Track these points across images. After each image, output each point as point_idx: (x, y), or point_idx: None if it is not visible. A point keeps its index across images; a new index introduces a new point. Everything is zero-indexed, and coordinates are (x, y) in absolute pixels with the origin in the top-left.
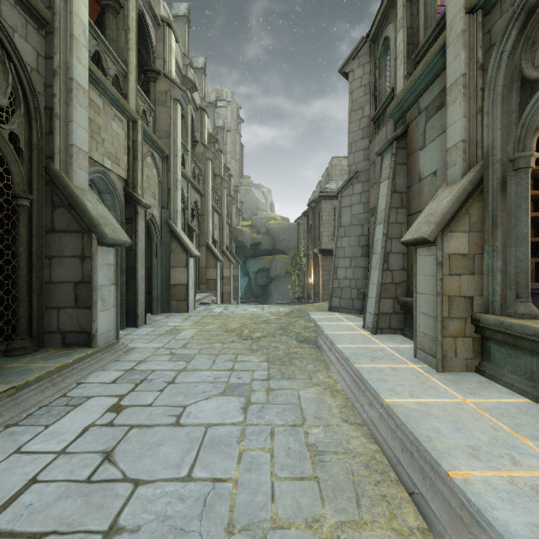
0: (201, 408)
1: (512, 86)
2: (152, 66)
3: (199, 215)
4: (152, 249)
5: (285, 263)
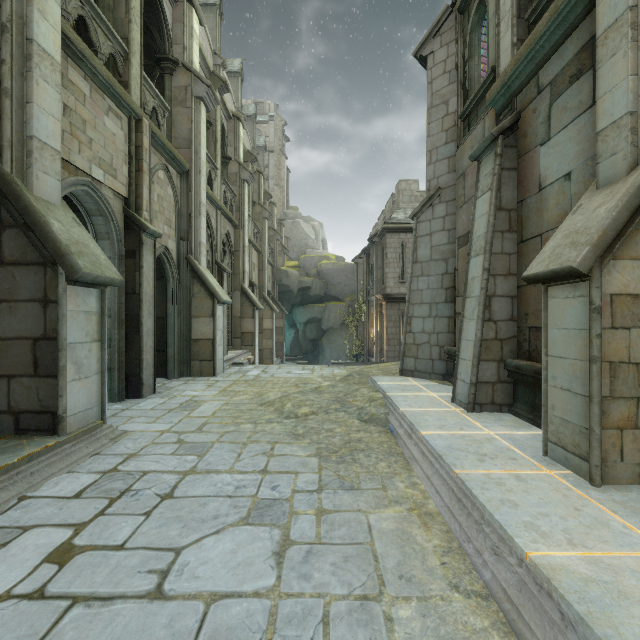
0: (206, 555)
1: None
2: (168, 53)
3: (232, 251)
4: (166, 293)
5: (340, 312)
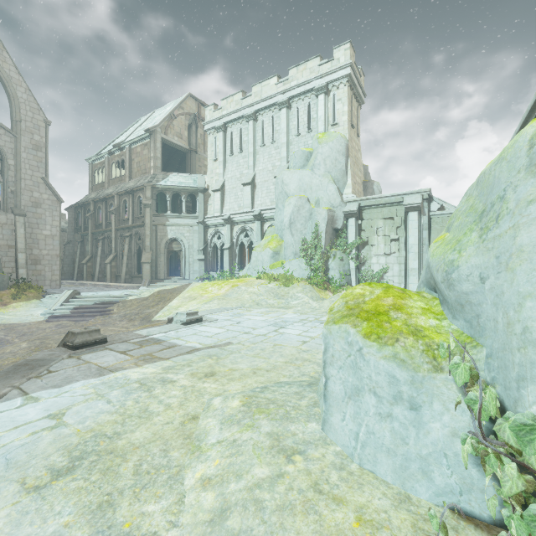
0: None
1: (96, 245)
2: None
3: None
4: None
5: None
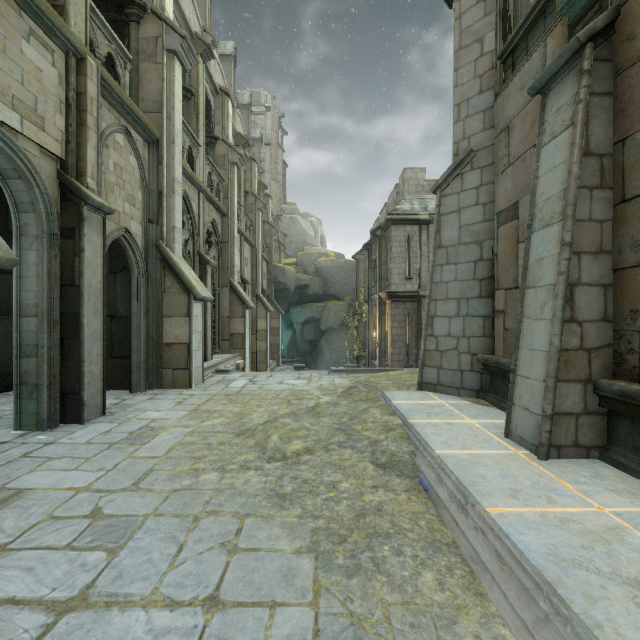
0: None
1: None
2: None
3: (219, 242)
4: (130, 288)
5: (339, 311)
